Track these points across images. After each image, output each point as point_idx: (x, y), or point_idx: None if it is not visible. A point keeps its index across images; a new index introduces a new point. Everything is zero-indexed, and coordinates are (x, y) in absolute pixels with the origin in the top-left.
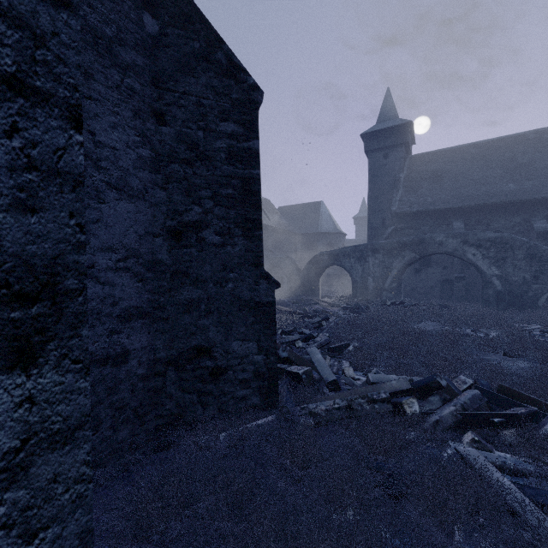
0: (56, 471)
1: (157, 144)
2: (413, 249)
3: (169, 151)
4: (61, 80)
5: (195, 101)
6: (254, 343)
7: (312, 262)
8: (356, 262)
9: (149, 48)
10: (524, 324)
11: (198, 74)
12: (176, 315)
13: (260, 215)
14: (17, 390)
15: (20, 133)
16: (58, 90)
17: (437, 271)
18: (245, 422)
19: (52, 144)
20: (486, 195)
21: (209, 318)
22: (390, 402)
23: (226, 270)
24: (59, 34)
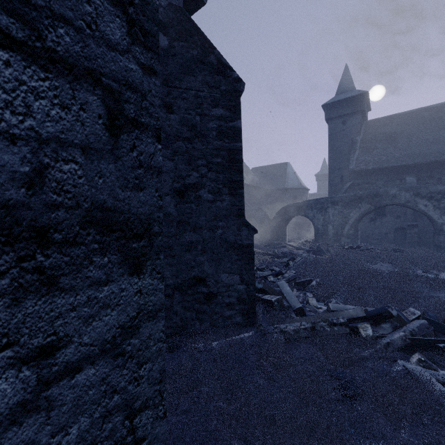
0: (150, 333)
1: (167, 127)
2: (368, 201)
3: (176, 132)
4: (152, 116)
5: (194, 94)
6: (237, 276)
7: (280, 213)
8: (318, 212)
9: (161, 58)
10: None
11: (196, 73)
12: (180, 253)
13: (242, 177)
14: (135, 285)
15: (136, 148)
16: (151, 121)
17: (390, 220)
18: (231, 335)
19: (148, 152)
20: (438, 153)
21: (204, 255)
22: (348, 325)
23: (216, 219)
24: (151, 91)
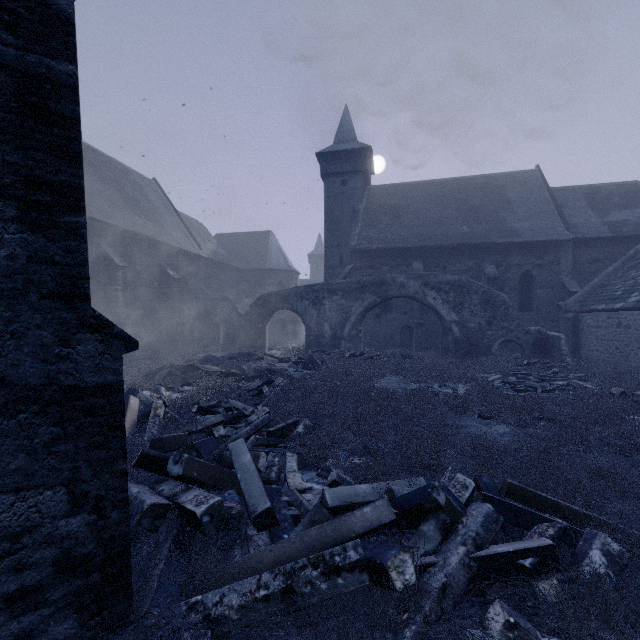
0: None
1: None
2: (373, 291)
3: None
4: None
5: None
6: (59, 490)
7: (257, 305)
8: (311, 305)
9: None
10: (484, 374)
11: None
12: None
13: (79, 176)
14: None
15: None
16: None
17: (397, 317)
18: None
19: None
20: (443, 236)
21: None
22: (366, 567)
23: None
24: None
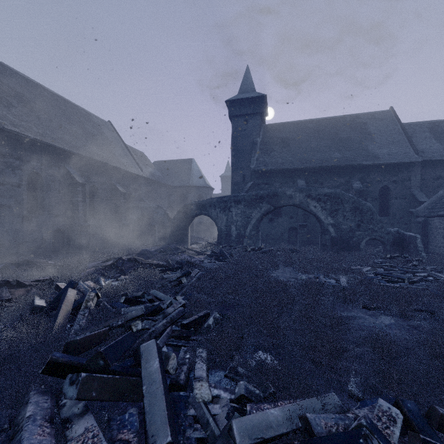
0: None
1: None
2: (268, 201)
3: None
4: None
5: None
6: None
7: (182, 211)
8: (221, 212)
9: None
10: (357, 266)
11: None
12: None
13: None
14: None
15: None
16: None
17: (285, 220)
18: None
19: None
20: (321, 160)
21: None
22: None
23: None
24: None
